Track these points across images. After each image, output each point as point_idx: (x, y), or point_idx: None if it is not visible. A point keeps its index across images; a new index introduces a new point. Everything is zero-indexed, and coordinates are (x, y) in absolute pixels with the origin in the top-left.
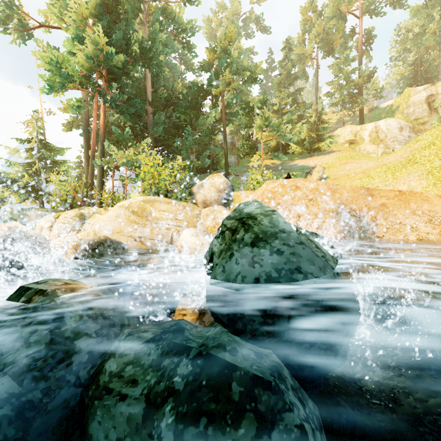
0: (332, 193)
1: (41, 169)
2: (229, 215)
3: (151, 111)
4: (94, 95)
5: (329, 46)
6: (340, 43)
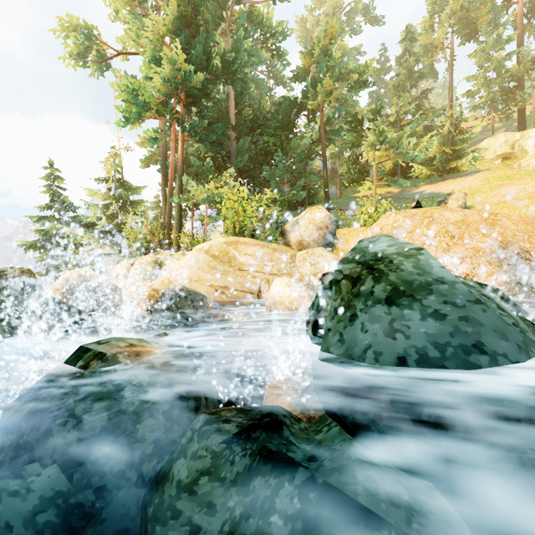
0: (488, 226)
1: (118, 211)
2: (345, 256)
3: (235, 136)
4: (171, 123)
5: (469, 27)
6: (488, 20)
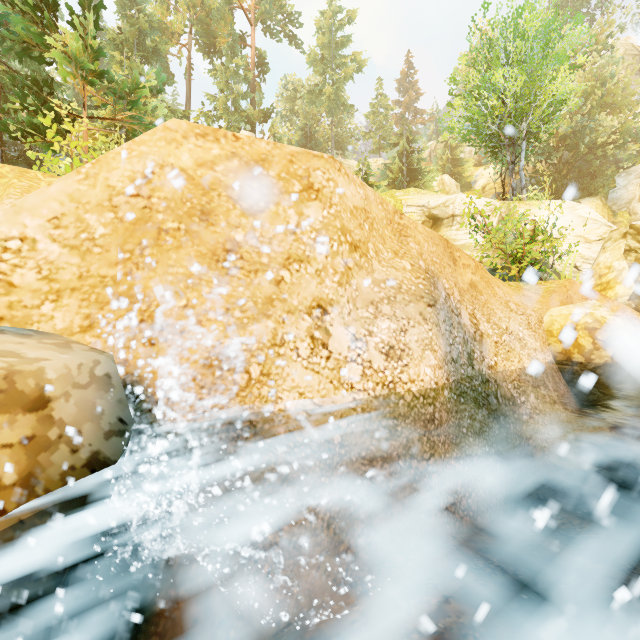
0: (398, 236)
1: None
2: None
3: None
4: None
5: (209, 39)
6: (228, 44)
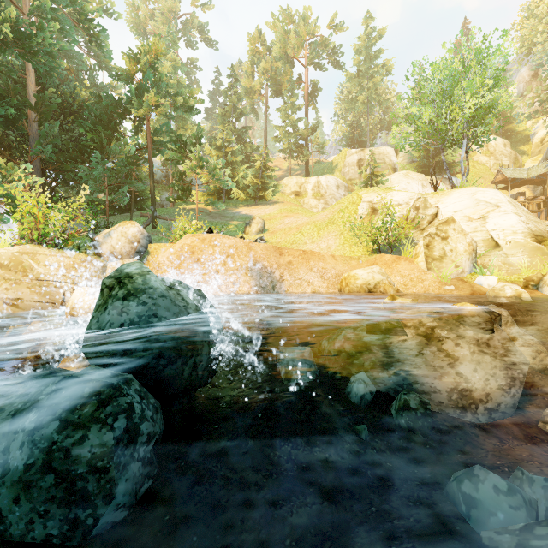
0: (248, 250)
1: None
2: (110, 274)
3: (36, 118)
4: None
5: (277, 87)
6: (288, 88)
